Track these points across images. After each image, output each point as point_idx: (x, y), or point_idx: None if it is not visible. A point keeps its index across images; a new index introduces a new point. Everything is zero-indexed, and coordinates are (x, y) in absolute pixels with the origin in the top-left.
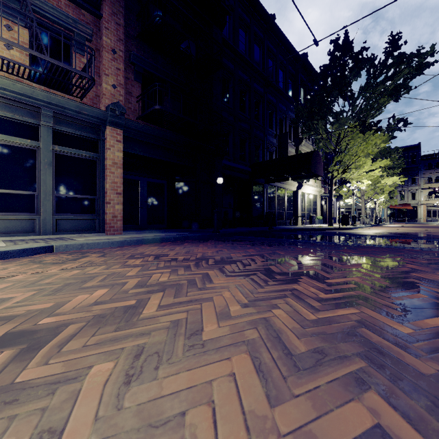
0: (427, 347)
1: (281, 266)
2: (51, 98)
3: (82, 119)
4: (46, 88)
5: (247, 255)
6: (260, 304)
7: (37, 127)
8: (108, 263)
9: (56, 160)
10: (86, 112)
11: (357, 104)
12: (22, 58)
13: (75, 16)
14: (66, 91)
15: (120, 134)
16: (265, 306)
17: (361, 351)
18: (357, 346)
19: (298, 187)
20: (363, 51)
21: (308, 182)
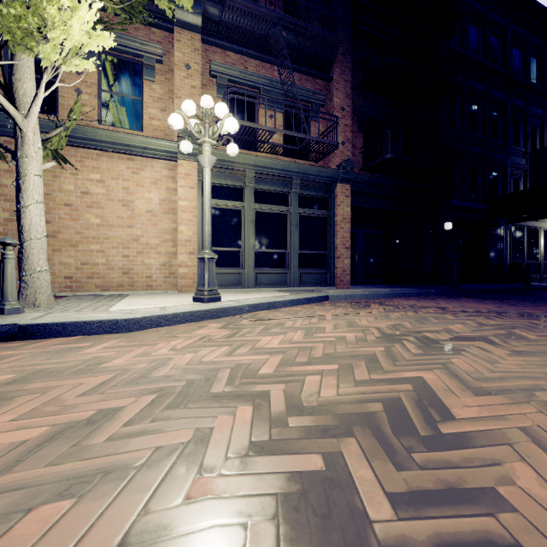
0: None
1: None
2: (300, 168)
3: (319, 180)
4: (293, 160)
5: None
6: None
7: (288, 194)
8: (406, 310)
9: (299, 221)
10: (323, 174)
11: None
12: (279, 139)
13: (311, 87)
14: (304, 158)
15: (348, 189)
16: None
17: None
18: None
19: None
20: None
21: None
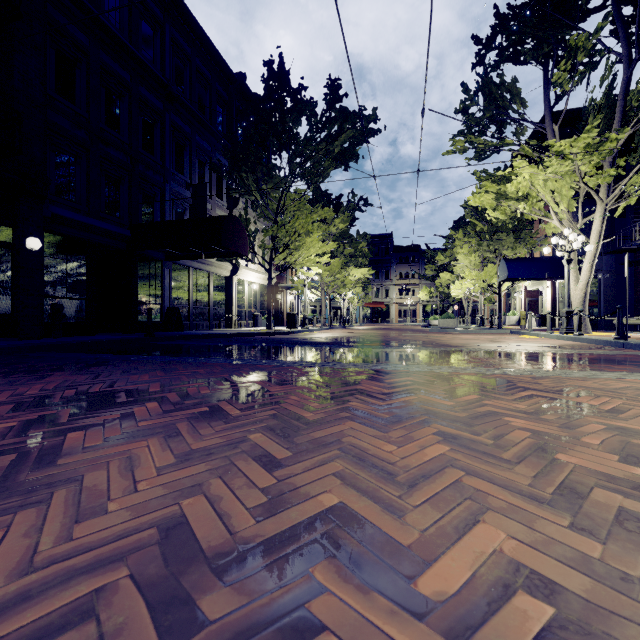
0: None
1: None
2: None
3: None
4: None
5: None
6: None
7: None
8: None
9: None
10: None
11: (299, 162)
12: None
13: None
14: None
15: None
16: None
17: None
18: None
19: (232, 271)
20: (302, 89)
21: (252, 266)
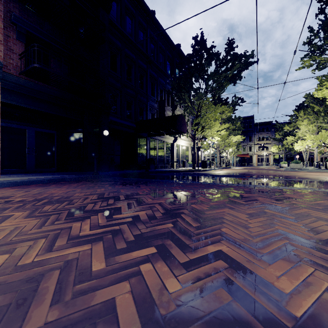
0: (88, 287)
1: (100, 203)
2: None
3: None
4: None
5: (90, 194)
6: (1, 249)
7: None
8: None
9: None
10: None
11: (210, 84)
12: None
13: None
14: None
15: None
16: (2, 251)
17: (4, 305)
18: (10, 298)
19: (174, 140)
20: (213, 48)
21: (182, 137)
